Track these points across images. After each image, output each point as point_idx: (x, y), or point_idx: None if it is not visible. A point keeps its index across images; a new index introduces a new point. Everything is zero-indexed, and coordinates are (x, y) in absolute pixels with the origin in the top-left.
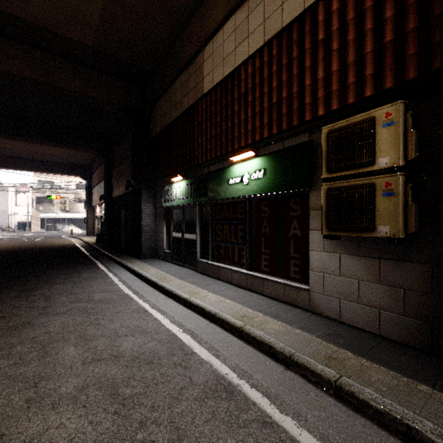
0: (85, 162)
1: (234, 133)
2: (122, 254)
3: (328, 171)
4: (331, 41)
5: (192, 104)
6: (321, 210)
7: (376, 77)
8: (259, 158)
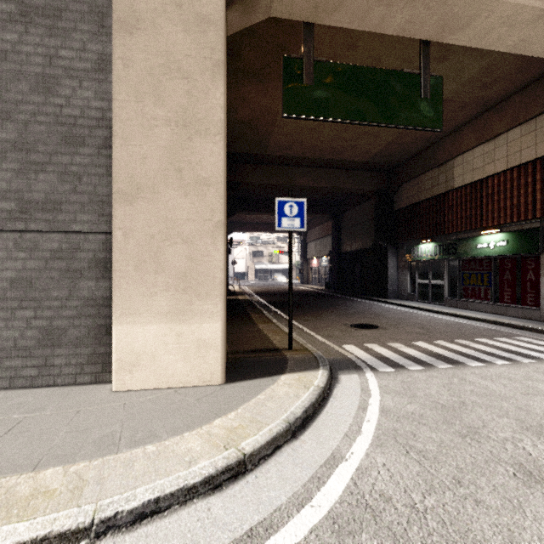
0: None
1: (482, 217)
2: (366, 296)
3: None
4: None
5: (442, 193)
6: None
7: None
8: (503, 234)
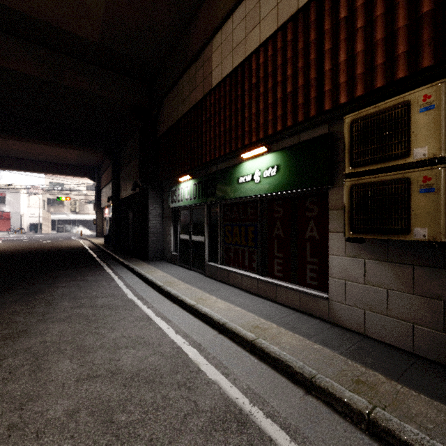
0: (94, 163)
1: (244, 128)
2: (129, 256)
3: (352, 165)
4: (355, 18)
5: (200, 100)
6: (343, 210)
7: (410, 56)
8: (272, 154)
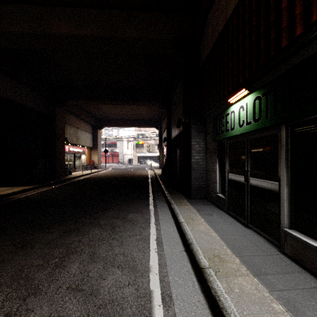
0: (157, 116)
1: None
2: (174, 189)
3: None
4: None
5: None
6: None
7: None
8: None
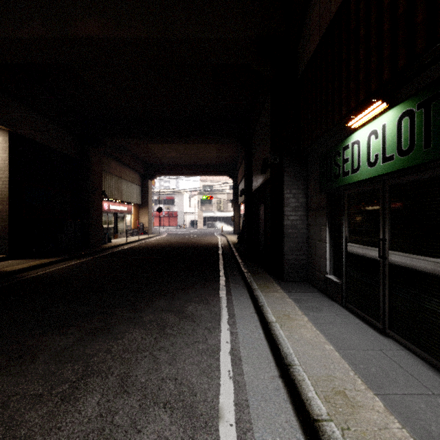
0: (231, 160)
1: None
2: (257, 265)
3: None
4: None
5: None
6: None
7: None
8: None
